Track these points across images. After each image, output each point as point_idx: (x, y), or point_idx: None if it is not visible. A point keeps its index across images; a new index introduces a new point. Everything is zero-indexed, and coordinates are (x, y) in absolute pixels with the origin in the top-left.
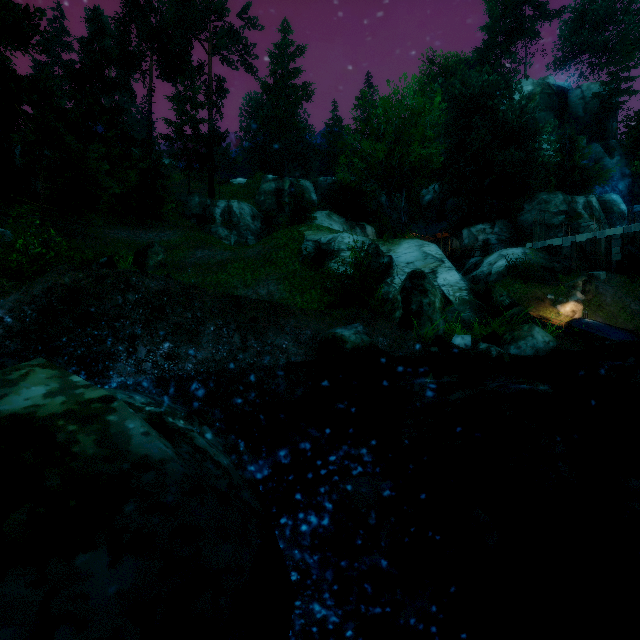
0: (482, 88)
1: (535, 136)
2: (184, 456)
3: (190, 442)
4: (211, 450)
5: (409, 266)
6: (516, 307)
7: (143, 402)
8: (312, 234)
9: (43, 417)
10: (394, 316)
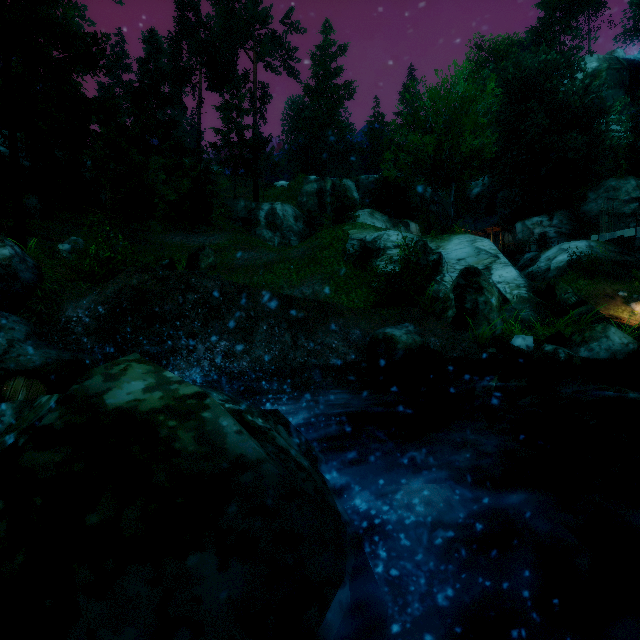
0: (539, 69)
1: (601, 117)
2: (271, 456)
3: (273, 442)
4: (292, 451)
5: (460, 263)
6: (584, 305)
7: (221, 399)
8: (357, 233)
9: (145, 412)
10: (446, 315)
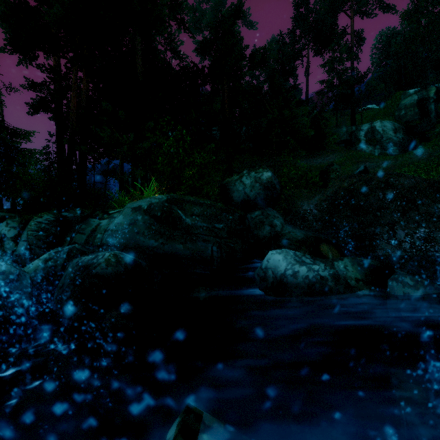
0: None
1: None
2: None
3: None
4: None
5: None
6: None
7: None
8: None
9: None
10: None
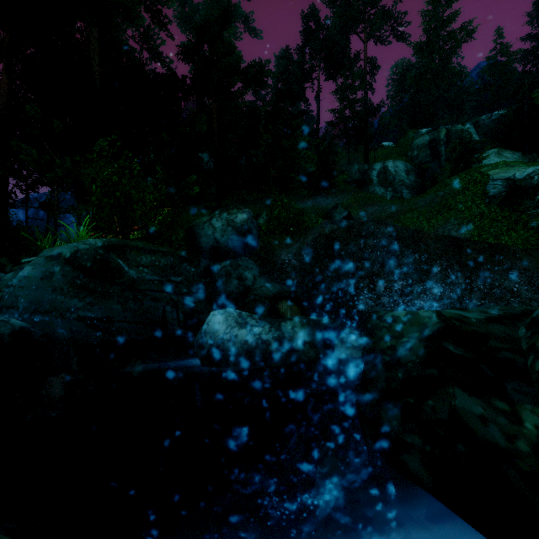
0: None
1: None
2: None
3: None
4: None
5: None
6: None
7: None
8: (500, 172)
9: None
10: None
